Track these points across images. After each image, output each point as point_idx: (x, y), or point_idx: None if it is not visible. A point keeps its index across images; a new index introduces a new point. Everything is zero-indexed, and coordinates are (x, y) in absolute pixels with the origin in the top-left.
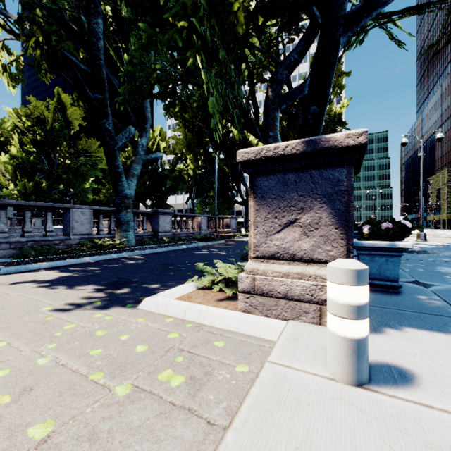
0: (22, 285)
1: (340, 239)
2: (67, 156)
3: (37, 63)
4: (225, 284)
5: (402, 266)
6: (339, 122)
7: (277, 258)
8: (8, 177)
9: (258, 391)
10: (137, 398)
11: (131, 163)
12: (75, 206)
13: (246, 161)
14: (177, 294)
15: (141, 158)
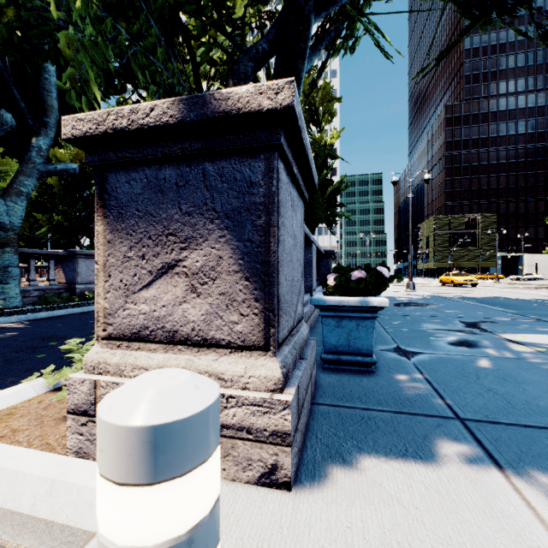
0: None
1: (254, 299)
2: None
3: None
4: None
5: (386, 324)
6: (331, 155)
7: (146, 340)
8: None
9: None
10: None
11: (16, 173)
12: None
13: (79, 136)
14: None
15: (37, 169)
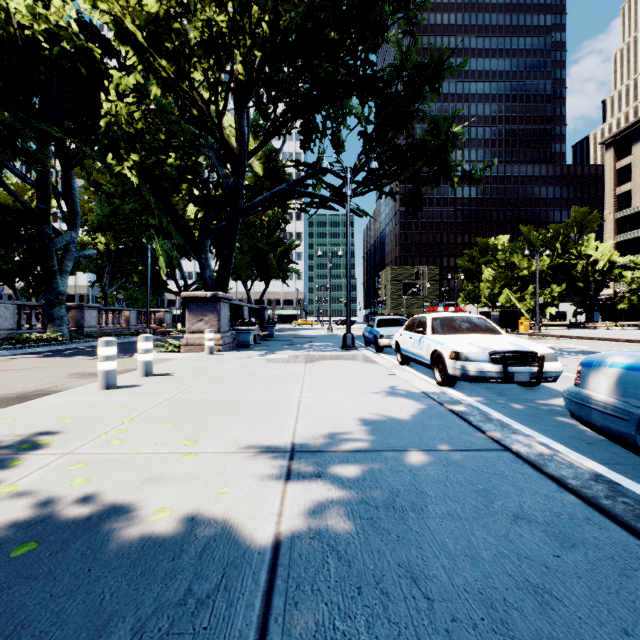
0: (32, 358)
1: (217, 325)
2: None
3: None
4: (174, 347)
5: (275, 342)
6: (283, 219)
7: (197, 333)
8: None
9: (188, 356)
10: (157, 362)
11: (62, 259)
12: (0, 301)
13: (185, 297)
14: None
15: (74, 255)
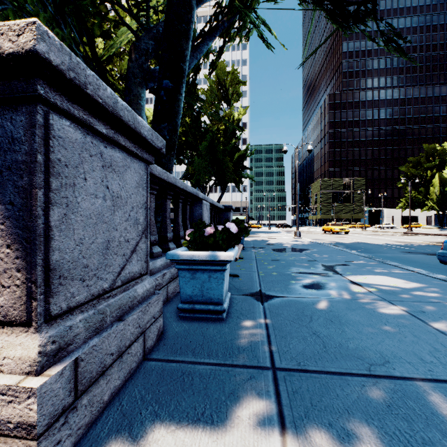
0: None
1: (15, 269)
2: None
3: None
4: None
5: (262, 269)
6: (238, 127)
7: None
8: None
9: None
10: None
11: None
12: None
13: None
14: None
15: None
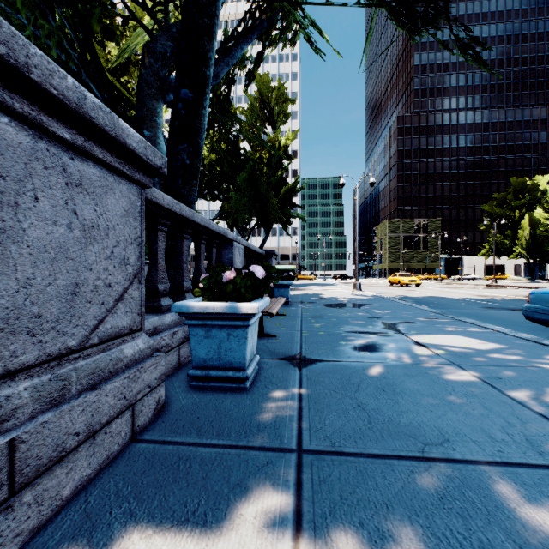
0: None
1: None
2: None
3: None
4: None
5: (307, 327)
6: (286, 155)
7: None
8: None
9: None
10: None
11: None
12: None
13: None
14: None
15: None
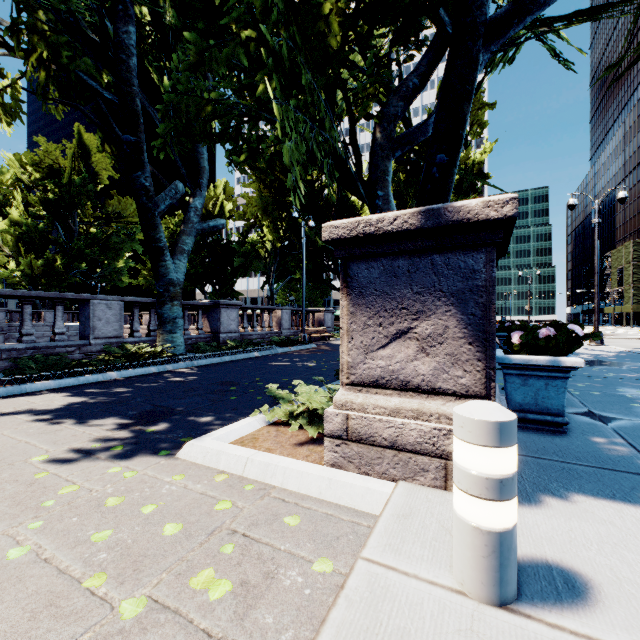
0: (11, 417)
1: (476, 359)
2: (92, 221)
3: (41, 89)
4: (307, 419)
5: (569, 386)
6: (479, 175)
7: (383, 387)
8: (7, 252)
9: (341, 616)
10: (152, 623)
11: (179, 234)
12: (98, 296)
13: (335, 239)
14: (236, 434)
15: (194, 227)
